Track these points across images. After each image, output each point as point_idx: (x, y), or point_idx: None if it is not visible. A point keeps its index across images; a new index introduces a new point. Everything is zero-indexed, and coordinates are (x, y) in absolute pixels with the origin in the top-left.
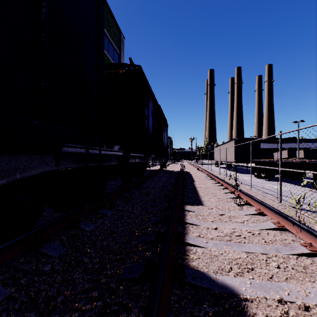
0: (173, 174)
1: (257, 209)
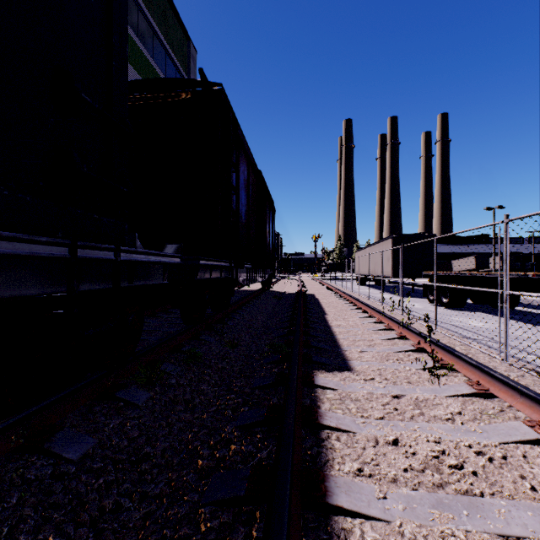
0: (284, 298)
1: (472, 381)
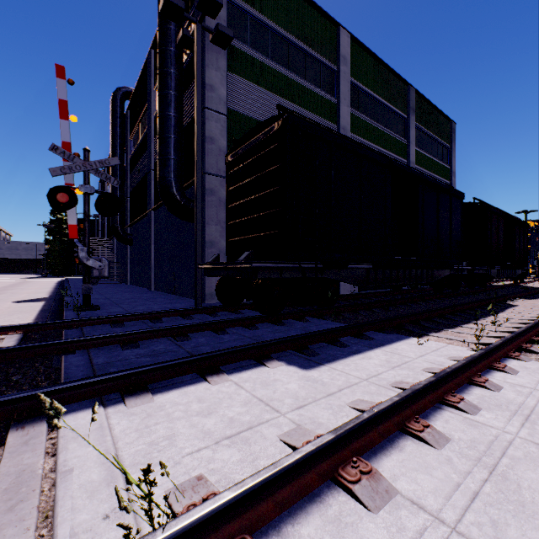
0: None
1: None
